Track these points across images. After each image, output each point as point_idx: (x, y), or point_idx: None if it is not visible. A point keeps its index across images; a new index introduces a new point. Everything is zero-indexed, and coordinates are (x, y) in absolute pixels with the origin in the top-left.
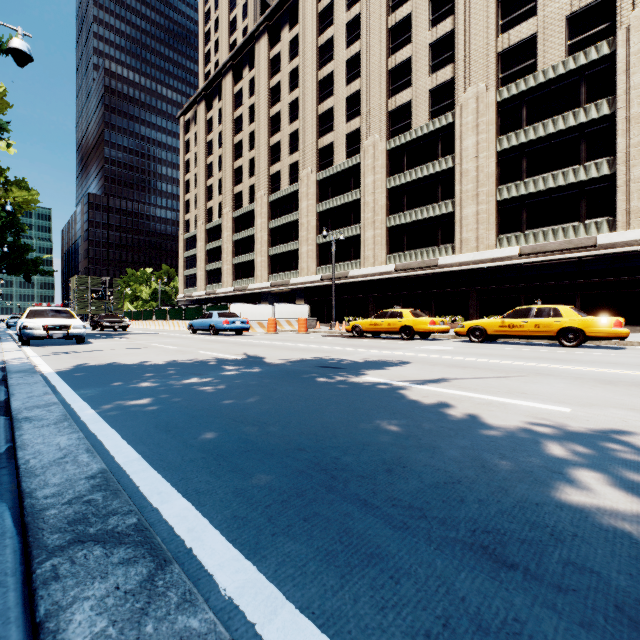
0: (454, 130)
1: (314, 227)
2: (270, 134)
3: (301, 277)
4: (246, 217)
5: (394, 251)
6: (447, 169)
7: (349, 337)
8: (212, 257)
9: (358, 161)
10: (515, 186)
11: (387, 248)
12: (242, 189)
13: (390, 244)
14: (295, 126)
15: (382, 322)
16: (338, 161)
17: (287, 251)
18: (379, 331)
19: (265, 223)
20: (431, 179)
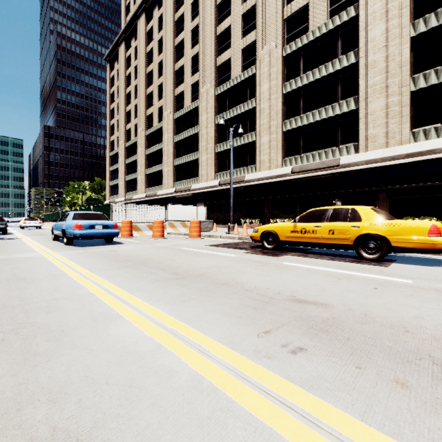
0: (356, 24)
1: (213, 137)
2: (175, 60)
3: (201, 183)
4: (156, 134)
5: (290, 154)
6: (348, 66)
7: (258, 250)
8: (130, 169)
9: (254, 71)
10: (435, 72)
11: (283, 152)
12: (153, 111)
13: (285, 148)
14: (196, 49)
15: (316, 227)
16: (234, 75)
17: (189, 161)
18: (310, 242)
19: (171, 137)
20: (330, 79)
